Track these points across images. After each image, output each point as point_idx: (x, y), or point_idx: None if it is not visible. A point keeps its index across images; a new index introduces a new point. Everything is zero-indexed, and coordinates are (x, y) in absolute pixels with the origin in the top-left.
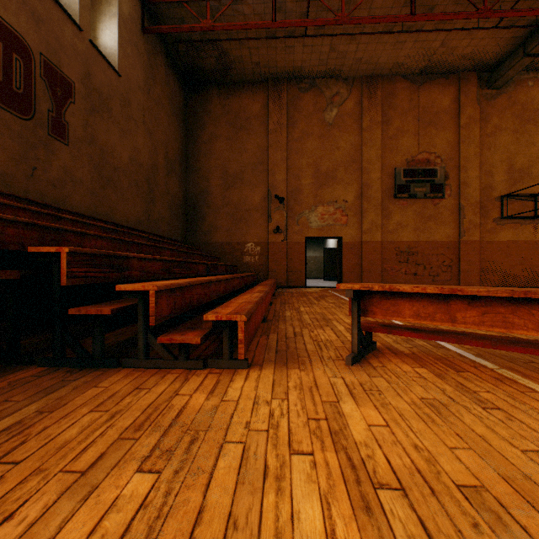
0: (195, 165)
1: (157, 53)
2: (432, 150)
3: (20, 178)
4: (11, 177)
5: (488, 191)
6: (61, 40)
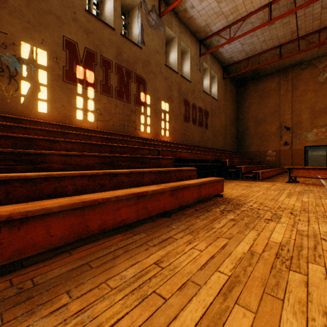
0: (241, 118)
1: (227, 82)
2: None
3: (201, 141)
4: (200, 142)
5: None
6: (206, 102)
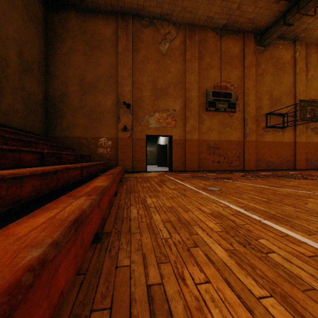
0: (55, 72)
1: None
2: (229, 80)
3: None
4: None
5: (259, 110)
6: None
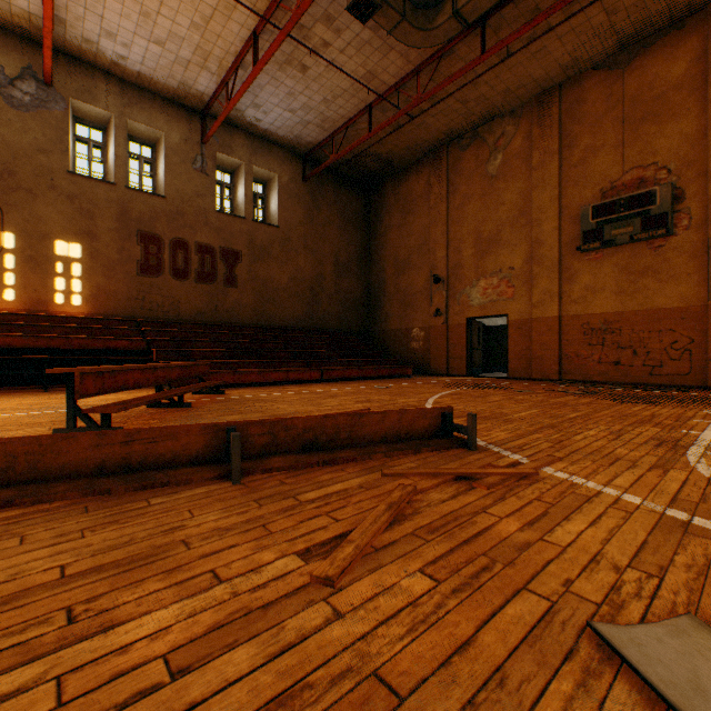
0: (375, 258)
1: (323, 185)
2: (649, 160)
3: (209, 312)
4: (205, 313)
5: None
6: (232, 233)
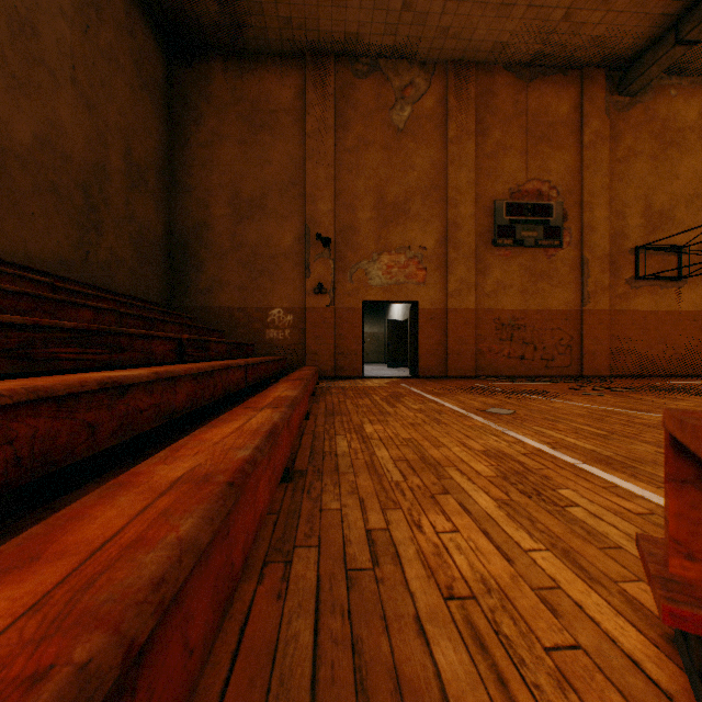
0: (186, 181)
1: None
2: (545, 177)
3: None
4: None
5: (619, 240)
6: None
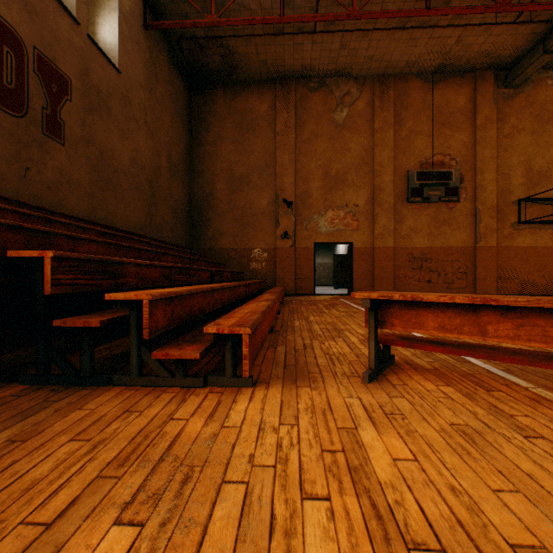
0: (200, 168)
1: (160, 50)
2: (447, 152)
3: (11, 179)
4: (1, 178)
5: (505, 195)
6: (56, 34)
